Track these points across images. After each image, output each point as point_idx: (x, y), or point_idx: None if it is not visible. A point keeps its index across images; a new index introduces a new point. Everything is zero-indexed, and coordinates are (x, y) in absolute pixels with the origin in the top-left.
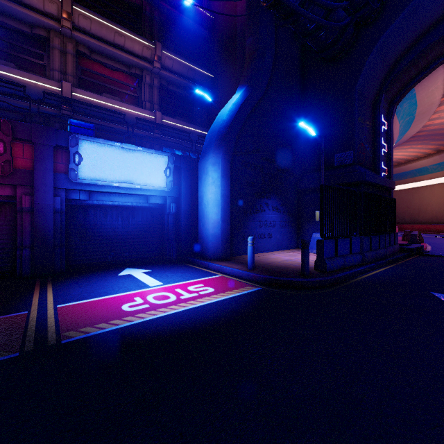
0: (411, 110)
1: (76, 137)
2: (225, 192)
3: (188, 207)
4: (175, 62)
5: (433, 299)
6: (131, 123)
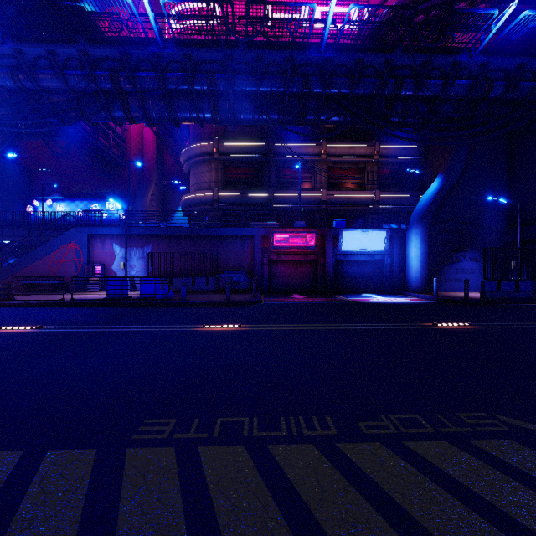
0: None
1: (341, 231)
2: (423, 251)
3: (399, 260)
4: (390, 150)
5: (533, 310)
6: (358, 203)
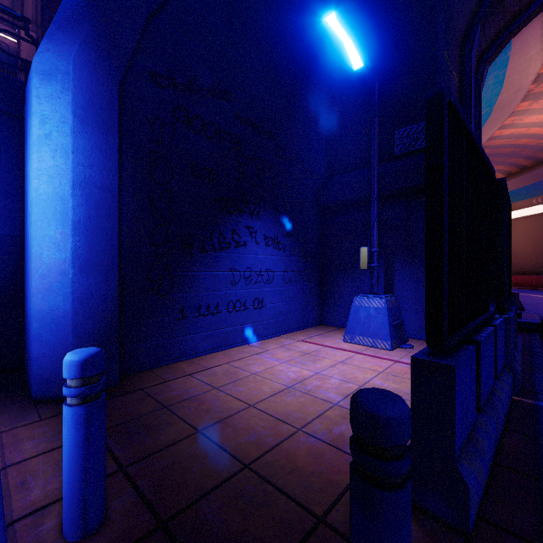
0: (493, 95)
1: None
2: (93, 174)
3: (10, 229)
4: None
5: None
6: None
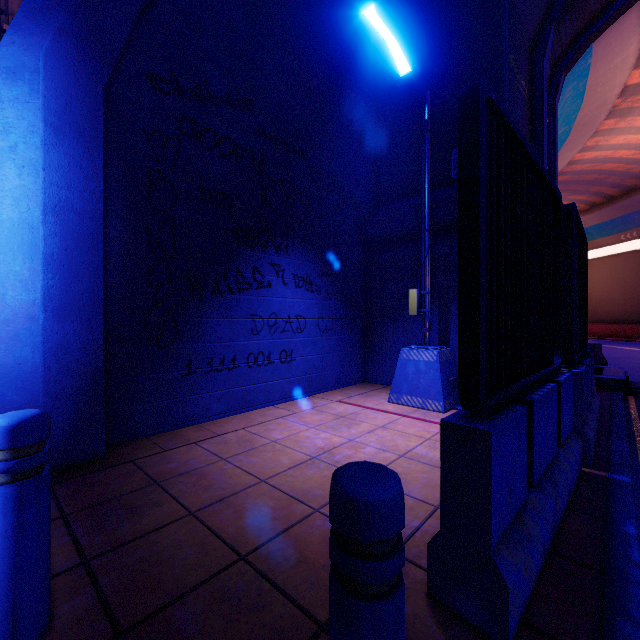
0: (572, 111)
1: None
2: (70, 197)
3: None
4: None
5: None
6: None
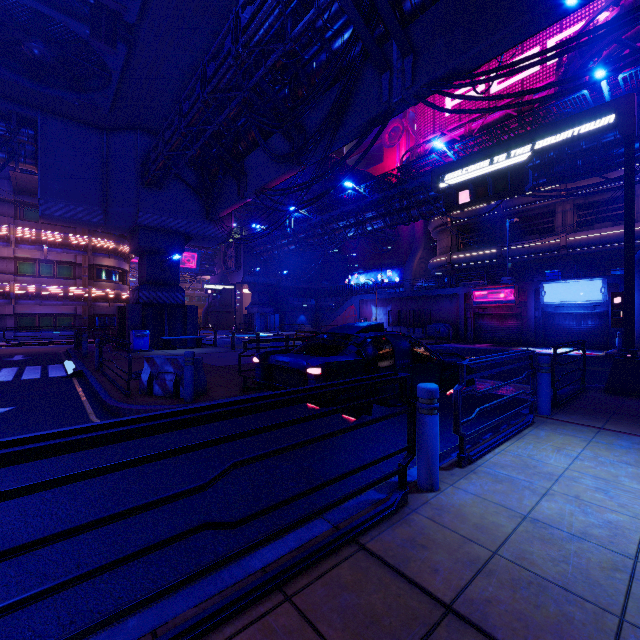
0: None
1: (542, 284)
2: (637, 302)
3: None
4: None
5: None
6: (617, 240)
